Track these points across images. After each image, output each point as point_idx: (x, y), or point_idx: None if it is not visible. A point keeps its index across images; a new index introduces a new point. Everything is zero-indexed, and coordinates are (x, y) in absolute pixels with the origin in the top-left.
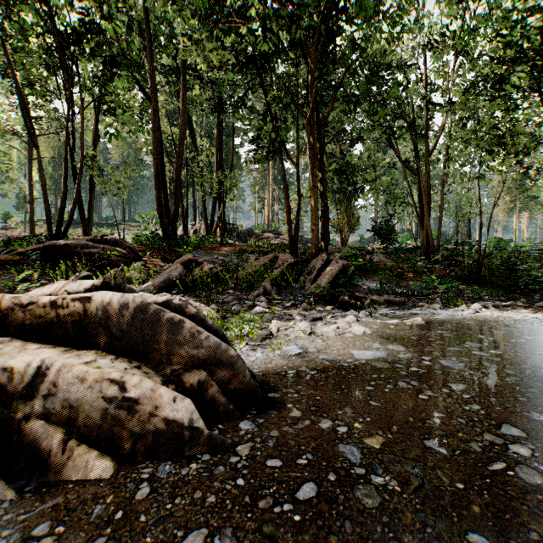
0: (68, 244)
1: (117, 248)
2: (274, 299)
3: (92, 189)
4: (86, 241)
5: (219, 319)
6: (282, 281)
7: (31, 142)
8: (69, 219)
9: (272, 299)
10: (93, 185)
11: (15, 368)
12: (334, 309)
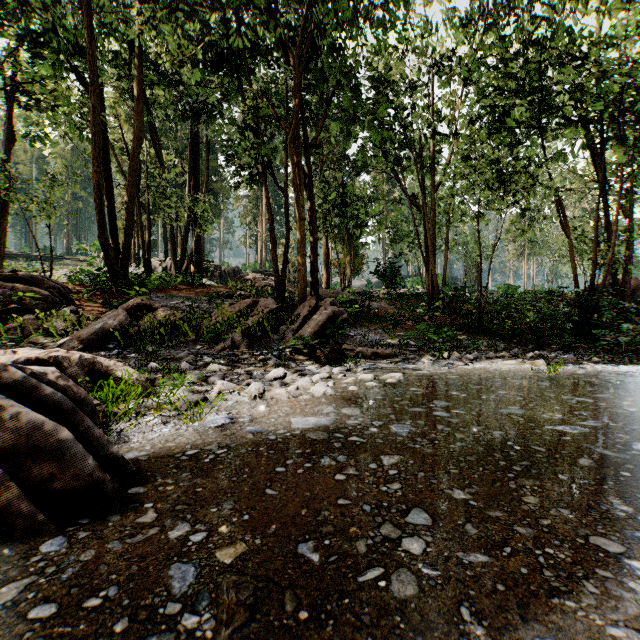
0: None
1: (35, 288)
2: (242, 354)
3: (4, 208)
4: None
5: (137, 382)
6: (258, 331)
7: None
8: None
9: (241, 353)
10: (7, 202)
11: None
12: (311, 364)
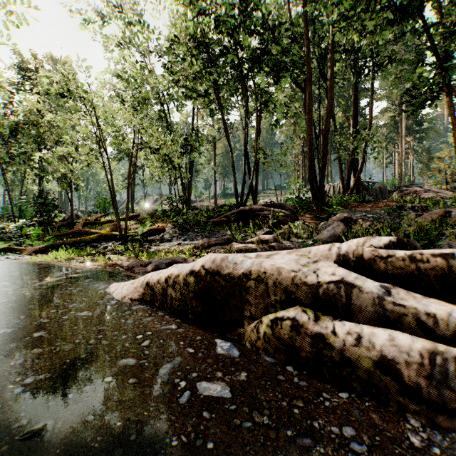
0: (251, 209)
1: (282, 210)
2: None
3: (257, 168)
4: (261, 206)
5: None
6: None
7: (215, 145)
8: (248, 191)
9: None
10: (258, 165)
11: (436, 315)
12: None
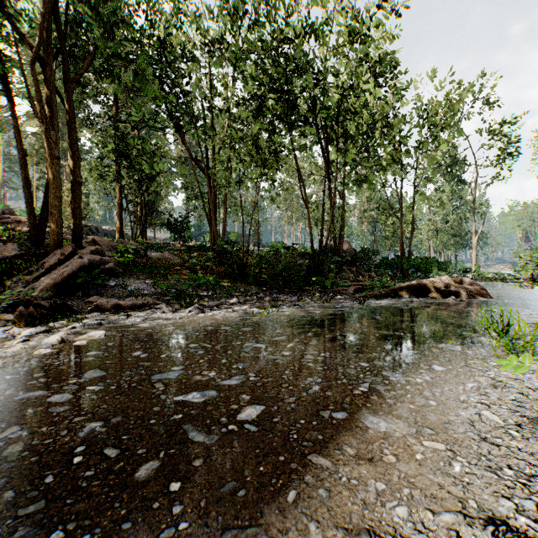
0: None
1: None
2: None
3: None
4: None
5: None
6: None
7: None
8: None
9: None
10: None
11: None
12: (10, 325)
